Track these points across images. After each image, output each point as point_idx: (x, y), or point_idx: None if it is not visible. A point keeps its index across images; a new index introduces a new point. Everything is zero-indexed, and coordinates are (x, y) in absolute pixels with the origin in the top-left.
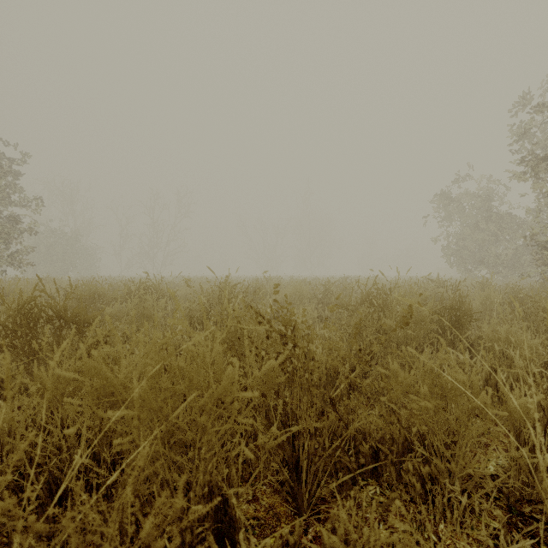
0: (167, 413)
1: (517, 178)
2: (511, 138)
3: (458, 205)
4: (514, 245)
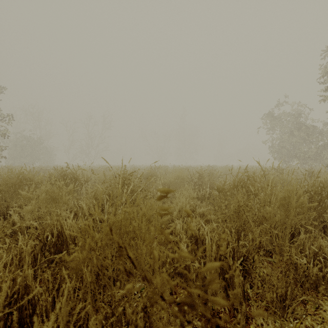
0: None
1: (327, 99)
2: (321, 73)
3: (280, 120)
4: (317, 145)
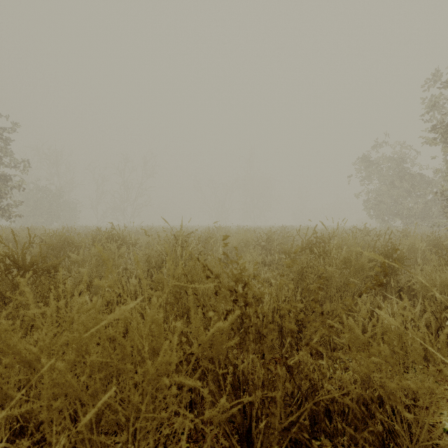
0: (95, 391)
1: (430, 142)
2: (424, 109)
3: (377, 166)
4: (424, 200)
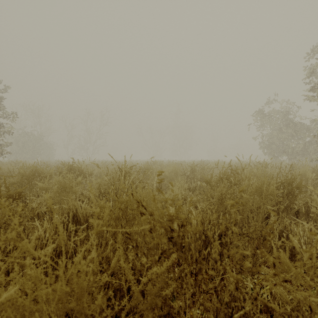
0: None
1: (311, 99)
2: (306, 74)
3: (269, 117)
4: (304, 141)
